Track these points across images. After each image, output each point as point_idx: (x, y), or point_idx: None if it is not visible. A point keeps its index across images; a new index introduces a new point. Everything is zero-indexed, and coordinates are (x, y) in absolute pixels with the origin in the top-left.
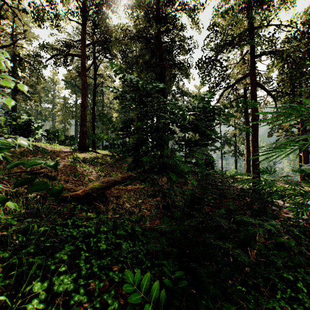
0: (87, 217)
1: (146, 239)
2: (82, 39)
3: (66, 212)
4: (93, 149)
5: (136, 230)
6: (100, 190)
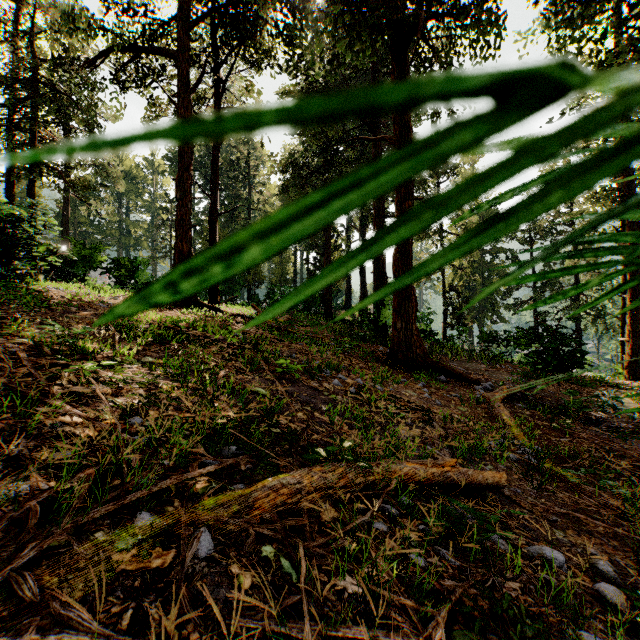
0: None
1: None
2: (179, 12)
3: None
4: (211, 303)
5: None
6: None
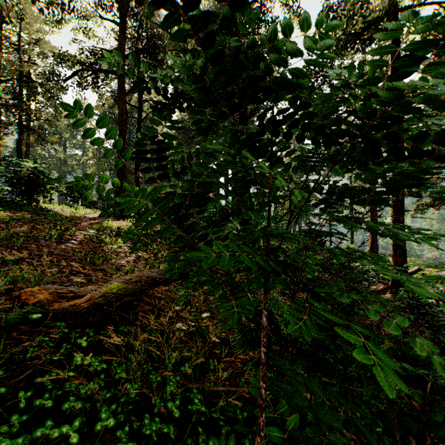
0: (88, 363)
1: (217, 441)
2: (119, 47)
3: (35, 358)
4: (136, 215)
5: (192, 411)
6: (122, 297)
